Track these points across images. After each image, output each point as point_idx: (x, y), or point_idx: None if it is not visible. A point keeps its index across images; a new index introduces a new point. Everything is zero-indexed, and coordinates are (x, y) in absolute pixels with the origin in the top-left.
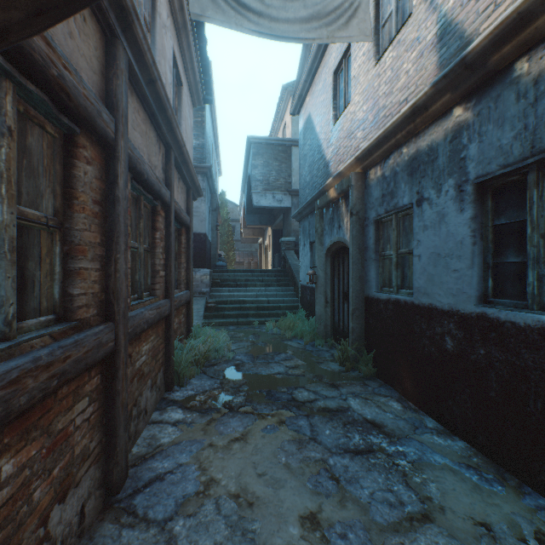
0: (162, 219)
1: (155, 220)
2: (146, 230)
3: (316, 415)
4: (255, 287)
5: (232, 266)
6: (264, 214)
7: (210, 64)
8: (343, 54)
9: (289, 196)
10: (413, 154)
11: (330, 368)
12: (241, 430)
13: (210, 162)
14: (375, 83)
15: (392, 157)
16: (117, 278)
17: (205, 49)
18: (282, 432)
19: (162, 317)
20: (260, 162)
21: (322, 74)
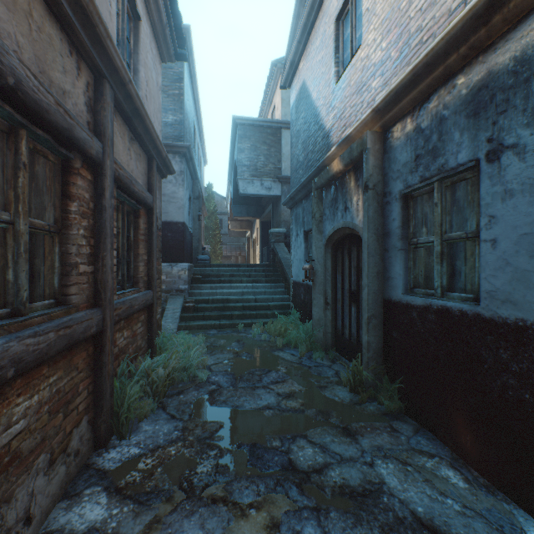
0: (85, 183)
1: (68, 183)
2: (48, 196)
3: (332, 509)
4: (240, 283)
5: (219, 261)
6: (252, 205)
7: (189, 28)
8: None
9: (278, 183)
10: (479, 81)
11: (338, 397)
12: None
13: (192, 144)
14: (403, 3)
15: (436, 98)
16: None
17: None
18: None
19: (76, 340)
20: (246, 145)
21: (320, 27)
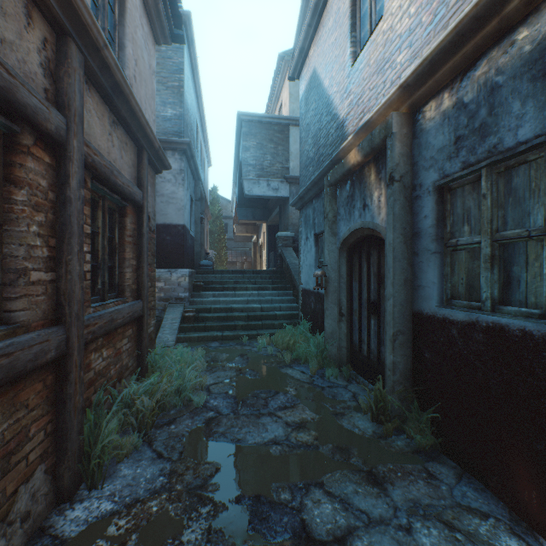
0: (41, 166)
1: (13, 164)
2: None
3: None
4: (245, 291)
5: (224, 267)
6: (258, 207)
7: (190, 15)
8: None
9: (286, 184)
10: None
11: (358, 427)
12: None
13: (194, 142)
14: None
15: (485, 62)
16: None
17: None
18: None
19: (20, 371)
20: (252, 143)
21: (333, 5)
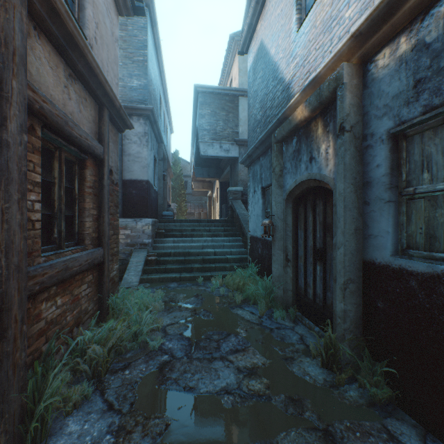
0: None
1: None
2: None
3: None
4: (201, 237)
5: (184, 217)
6: (212, 167)
7: None
8: None
9: (236, 146)
10: None
11: (309, 374)
12: None
13: (157, 111)
14: None
15: None
16: None
17: None
18: None
19: None
20: (207, 111)
21: None
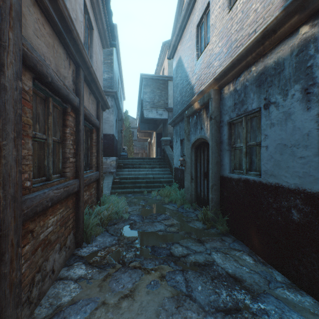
0: (72, 119)
1: (65, 119)
2: (57, 126)
3: (189, 270)
4: (145, 168)
5: (132, 156)
6: (151, 123)
7: (116, 26)
8: (204, 11)
9: (166, 111)
10: (261, 70)
11: (196, 226)
12: (130, 287)
13: (117, 90)
14: (229, 25)
15: (243, 75)
16: (2, 164)
17: (109, 5)
18: (163, 287)
19: (70, 193)
20: (148, 90)
21: (188, 28)
